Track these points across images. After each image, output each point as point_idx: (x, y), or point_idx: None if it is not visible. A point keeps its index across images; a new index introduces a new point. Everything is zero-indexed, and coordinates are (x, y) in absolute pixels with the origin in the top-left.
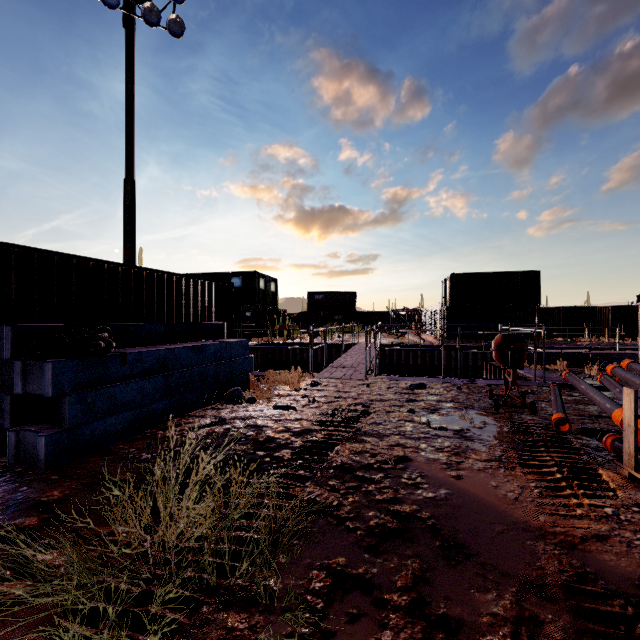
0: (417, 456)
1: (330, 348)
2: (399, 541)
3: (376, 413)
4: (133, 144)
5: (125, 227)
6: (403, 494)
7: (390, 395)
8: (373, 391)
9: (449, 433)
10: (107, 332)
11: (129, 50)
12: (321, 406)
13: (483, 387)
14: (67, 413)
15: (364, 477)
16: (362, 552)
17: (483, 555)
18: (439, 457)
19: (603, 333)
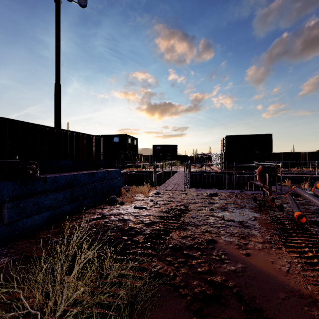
0: (219, 239)
1: (164, 173)
2: (216, 306)
3: (192, 211)
4: (59, 64)
5: (55, 109)
6: (214, 267)
7: (198, 200)
8: (189, 197)
9: (236, 223)
10: (35, 165)
11: (57, 14)
12: (161, 206)
13: (249, 195)
14: (6, 214)
15: (189, 254)
16: (191, 315)
17: (276, 318)
18: (233, 240)
19: (305, 166)
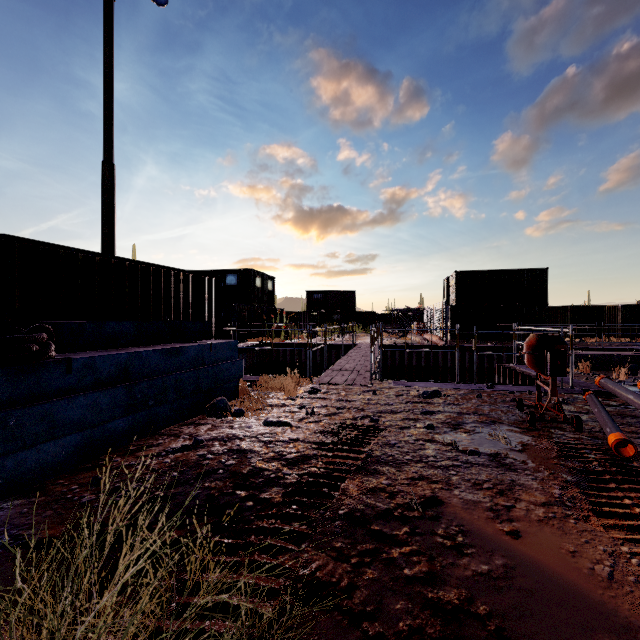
0: (450, 496)
1: (329, 349)
2: None
3: (388, 430)
4: (112, 123)
5: (103, 215)
6: (442, 566)
7: (401, 405)
8: (381, 400)
9: (483, 459)
10: (46, 332)
11: (107, 19)
12: (321, 420)
13: (506, 395)
14: None
15: (383, 533)
16: None
17: None
18: (480, 498)
19: (616, 333)
